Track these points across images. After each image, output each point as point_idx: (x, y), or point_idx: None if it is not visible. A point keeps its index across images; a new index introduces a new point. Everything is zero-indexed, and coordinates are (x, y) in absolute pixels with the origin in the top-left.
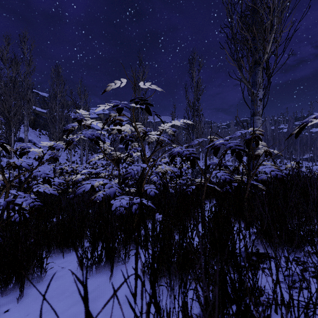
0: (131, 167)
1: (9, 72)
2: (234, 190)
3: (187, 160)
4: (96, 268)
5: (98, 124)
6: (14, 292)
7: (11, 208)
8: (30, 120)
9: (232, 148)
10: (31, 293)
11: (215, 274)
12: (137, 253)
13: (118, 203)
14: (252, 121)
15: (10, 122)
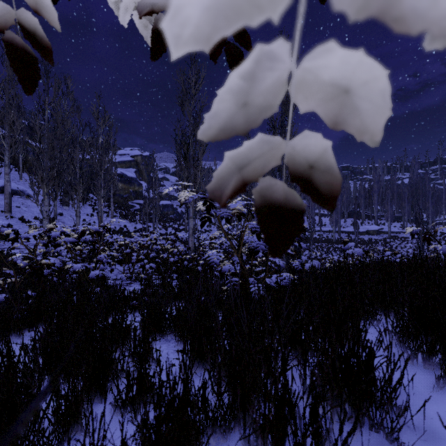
0: None
1: None
2: None
3: None
4: None
5: None
6: None
7: None
8: (27, 162)
9: None
10: None
11: None
12: None
13: None
14: None
15: None
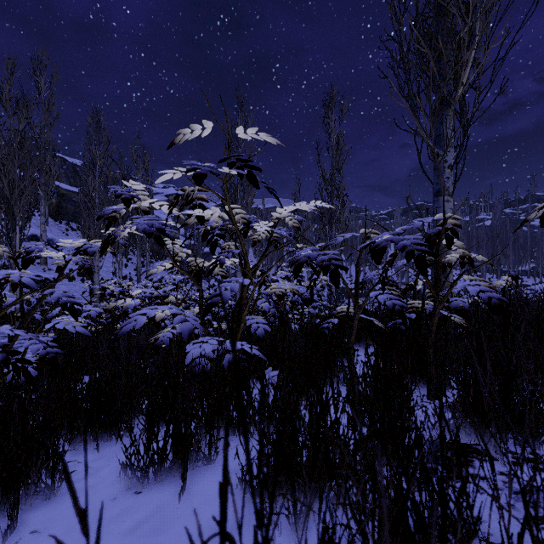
0: (221, 285)
1: (14, 121)
2: (408, 326)
3: (324, 272)
4: (154, 473)
5: (163, 207)
6: (1, 518)
7: (0, 360)
8: (50, 205)
9: (408, 250)
10: (32, 521)
11: (395, 508)
12: (223, 480)
13: (197, 352)
14: (435, 205)
15: (13, 208)
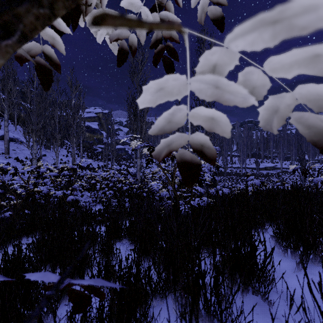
0: None
1: None
2: None
3: None
4: None
5: None
6: None
7: None
8: (20, 118)
9: None
10: None
11: None
12: None
13: None
14: None
15: None
